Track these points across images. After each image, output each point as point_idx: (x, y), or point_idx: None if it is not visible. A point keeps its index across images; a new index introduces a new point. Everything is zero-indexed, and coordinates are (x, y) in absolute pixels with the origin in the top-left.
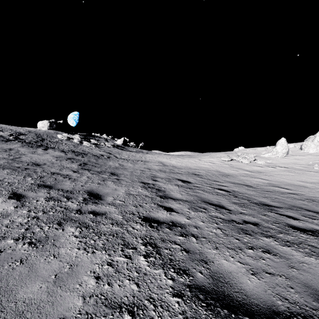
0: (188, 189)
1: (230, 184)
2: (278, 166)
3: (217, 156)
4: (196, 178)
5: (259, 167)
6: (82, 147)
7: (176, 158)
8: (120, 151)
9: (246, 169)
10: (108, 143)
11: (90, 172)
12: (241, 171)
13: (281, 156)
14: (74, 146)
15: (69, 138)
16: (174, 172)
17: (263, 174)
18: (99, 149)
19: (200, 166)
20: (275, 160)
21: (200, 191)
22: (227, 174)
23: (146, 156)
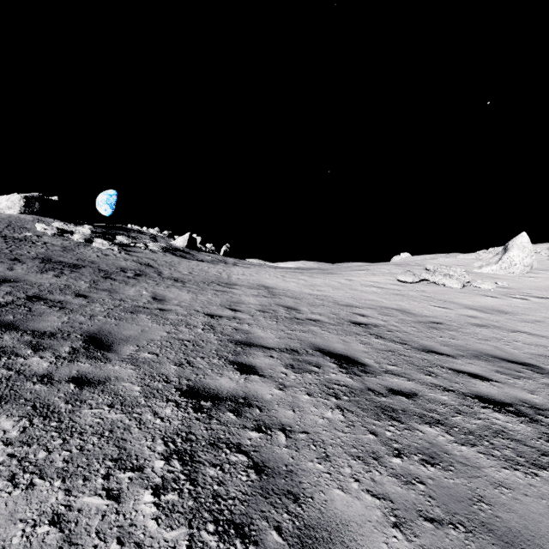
0: (388, 426)
1: (481, 364)
2: (531, 295)
3: (383, 271)
4: (370, 341)
5: (492, 299)
6: (85, 250)
7: (297, 276)
8: (177, 260)
9: (467, 304)
10: (155, 243)
11: (1, 339)
12: (458, 309)
13: (520, 271)
14: (64, 248)
15: (62, 231)
16: (302, 318)
17: (516, 317)
18: (128, 255)
19: (357, 295)
20: (513, 281)
21: (438, 432)
22: (432, 319)
23: (231, 272)
